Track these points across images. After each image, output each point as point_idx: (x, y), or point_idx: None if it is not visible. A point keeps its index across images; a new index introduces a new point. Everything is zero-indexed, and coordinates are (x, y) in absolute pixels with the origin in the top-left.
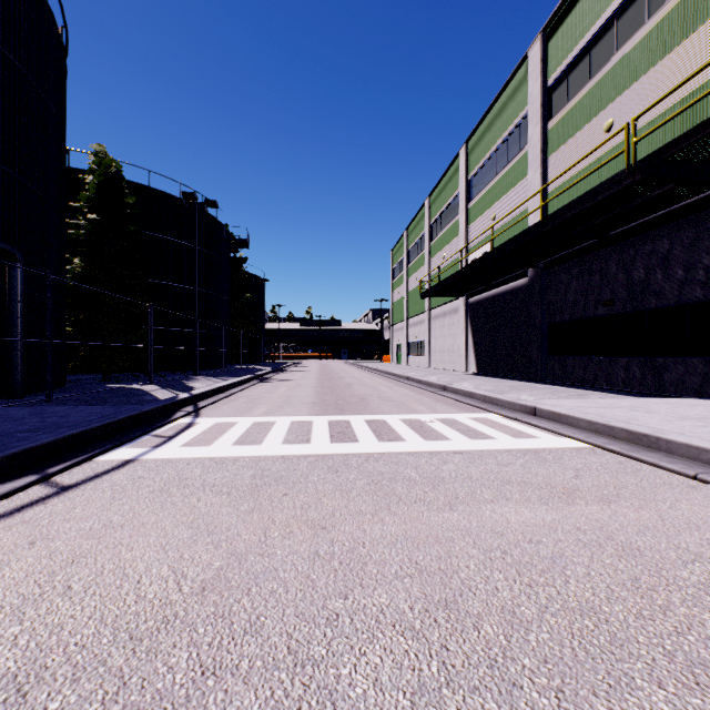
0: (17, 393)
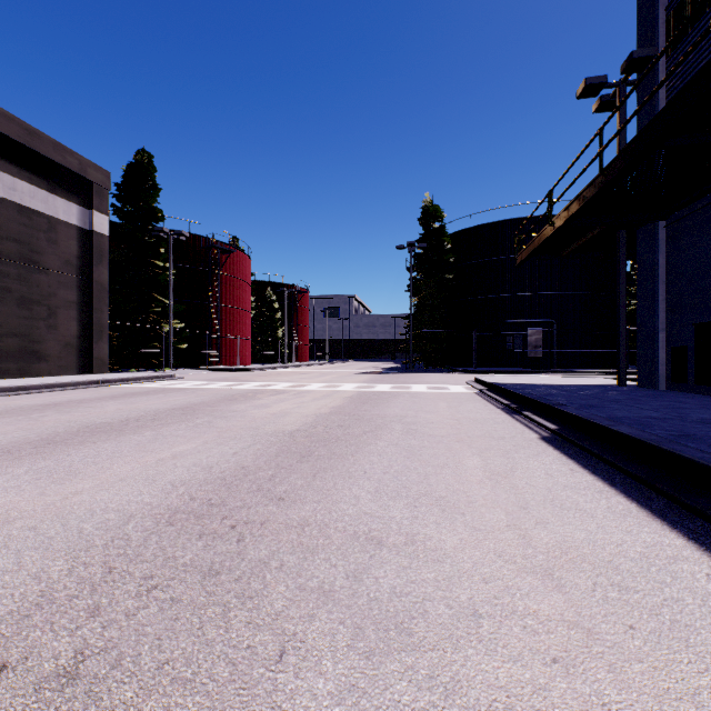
0: (553, 368)
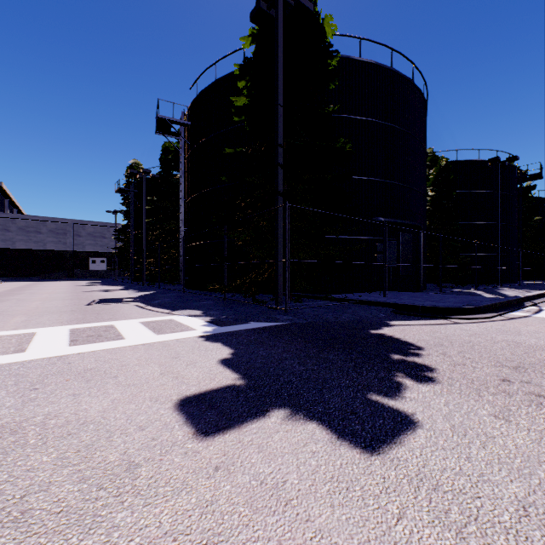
0: (421, 289)
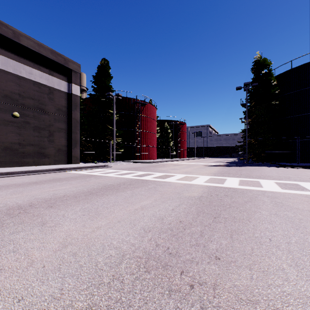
0: None
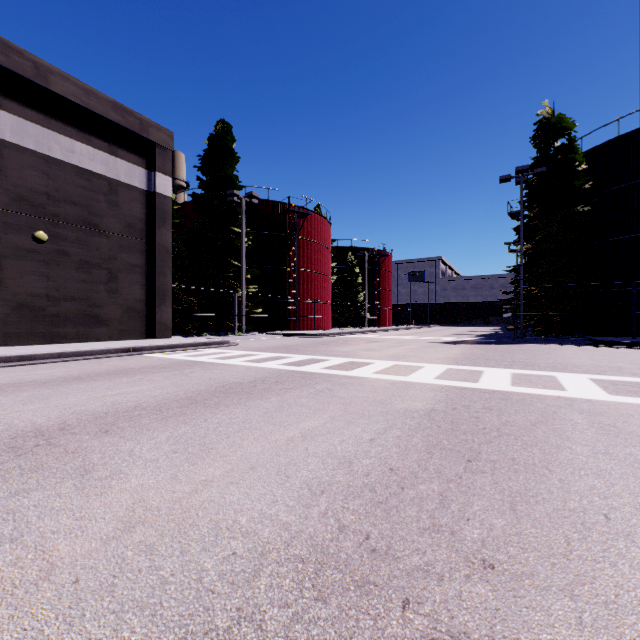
0: None
